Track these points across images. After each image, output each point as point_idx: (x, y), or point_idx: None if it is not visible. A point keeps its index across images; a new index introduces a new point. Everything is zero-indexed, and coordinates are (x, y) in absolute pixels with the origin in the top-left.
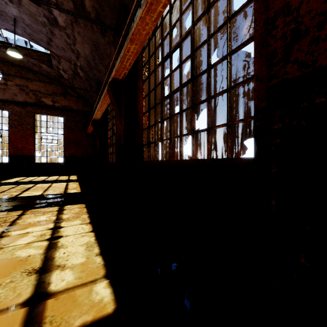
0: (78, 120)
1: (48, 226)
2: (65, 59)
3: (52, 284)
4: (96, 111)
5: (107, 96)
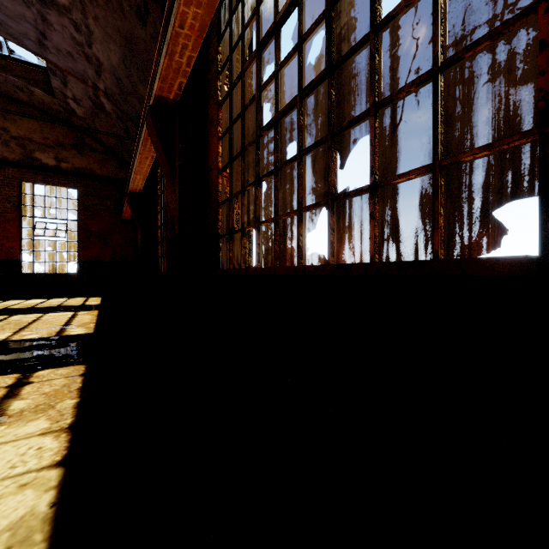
0: (107, 195)
1: None
2: (75, 75)
3: None
4: (133, 174)
5: (149, 140)
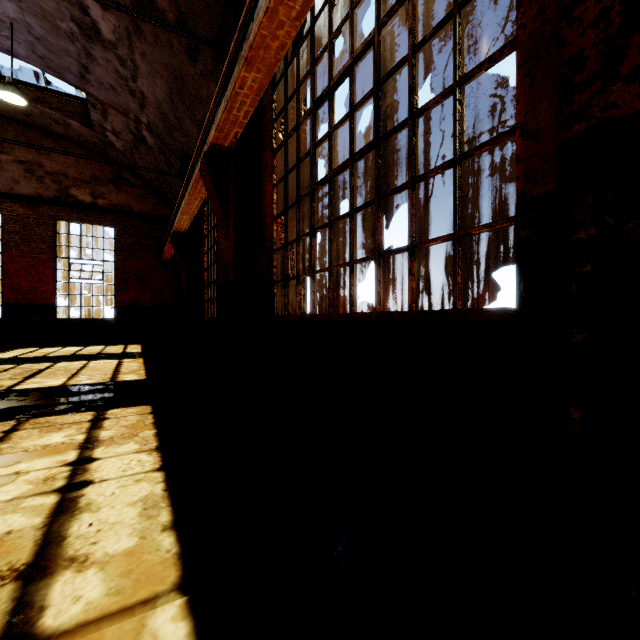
0: (145, 233)
1: (65, 457)
2: (116, 108)
3: (50, 612)
4: (180, 215)
5: (200, 183)
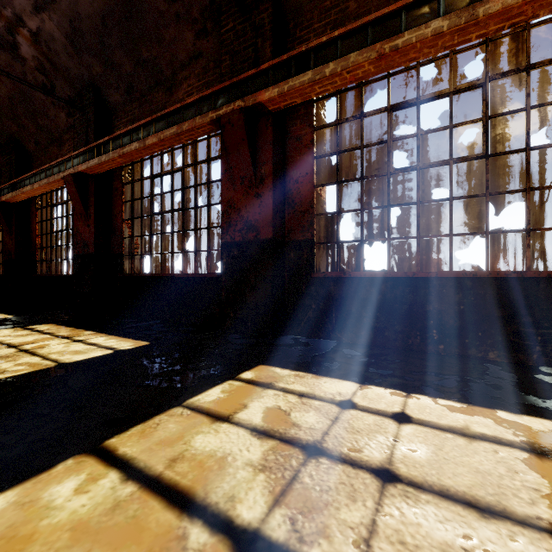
0: None
1: None
2: None
3: None
4: None
5: None
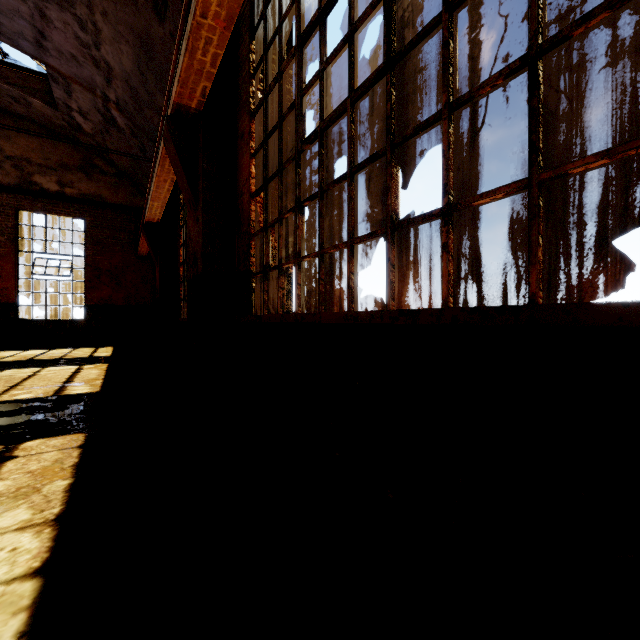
0: (119, 226)
1: None
2: (80, 83)
3: None
4: (150, 201)
5: (167, 159)
